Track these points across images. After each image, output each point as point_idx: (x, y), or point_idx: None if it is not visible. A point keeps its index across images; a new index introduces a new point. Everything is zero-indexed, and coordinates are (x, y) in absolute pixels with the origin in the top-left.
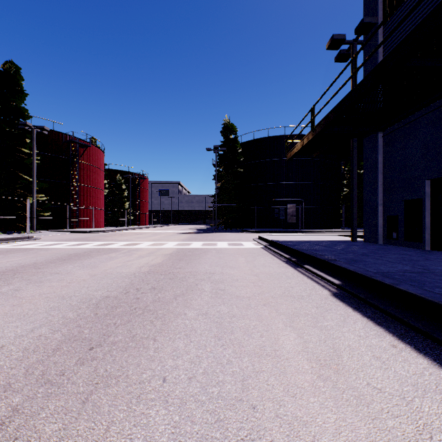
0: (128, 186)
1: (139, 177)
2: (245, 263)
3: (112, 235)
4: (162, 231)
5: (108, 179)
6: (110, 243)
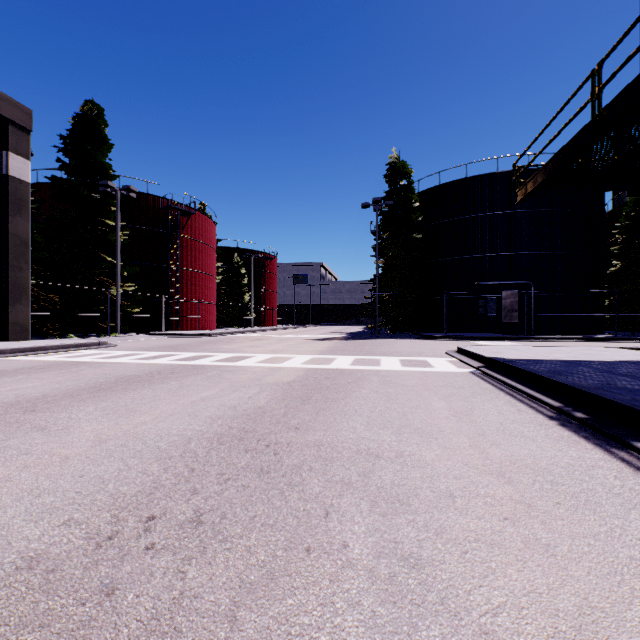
0: (248, 270)
1: (264, 257)
2: (452, 419)
3: (216, 342)
4: (293, 336)
5: (222, 261)
6: (204, 355)
